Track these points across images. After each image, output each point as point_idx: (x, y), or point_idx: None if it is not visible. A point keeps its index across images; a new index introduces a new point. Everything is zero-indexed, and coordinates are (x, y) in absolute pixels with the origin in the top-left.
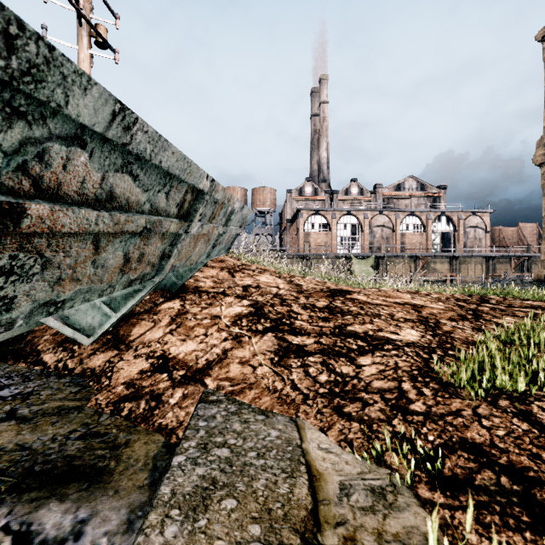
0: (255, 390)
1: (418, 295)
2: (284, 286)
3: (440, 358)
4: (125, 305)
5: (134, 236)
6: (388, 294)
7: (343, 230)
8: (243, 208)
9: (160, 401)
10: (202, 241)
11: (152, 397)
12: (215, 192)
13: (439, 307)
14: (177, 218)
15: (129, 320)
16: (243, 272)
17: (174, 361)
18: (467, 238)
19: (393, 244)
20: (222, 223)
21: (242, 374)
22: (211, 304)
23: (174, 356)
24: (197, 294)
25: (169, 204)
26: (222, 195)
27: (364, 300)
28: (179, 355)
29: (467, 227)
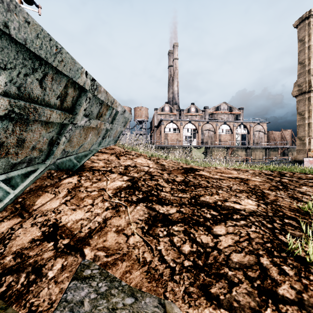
0: (127, 262)
1: (241, 171)
2: (153, 166)
3: (282, 228)
4: (22, 183)
5: (0, 120)
6: (222, 171)
7: (187, 132)
8: (125, 112)
9: (39, 274)
10: (92, 133)
11: (34, 269)
12: (98, 93)
13: (258, 180)
14: (61, 110)
15: (36, 192)
16: (126, 156)
17: (62, 229)
18: (255, 137)
19: (215, 140)
20: (109, 121)
21: (116, 243)
22: (100, 179)
23: (63, 224)
24: (91, 171)
25: (46, 94)
26: (105, 97)
27: (207, 175)
28: (67, 223)
29: (255, 131)
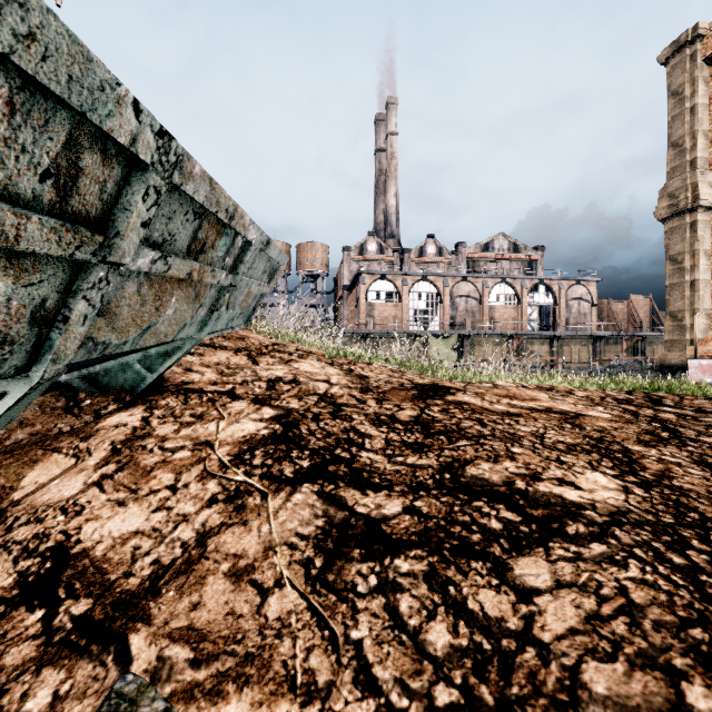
0: (255, 689)
1: (557, 393)
2: (340, 379)
3: None
4: None
5: None
6: (512, 392)
7: (417, 300)
8: (269, 245)
9: None
10: (179, 296)
11: None
12: (184, 178)
13: (605, 416)
14: (63, 218)
15: (27, 452)
16: (273, 356)
17: (77, 566)
18: (570, 312)
19: (481, 320)
20: (227, 267)
21: (229, 616)
22: (202, 416)
23: (84, 549)
24: (181, 395)
25: None
26: (209, 195)
27: (478, 404)
28: (96, 547)
29: (570, 299)
